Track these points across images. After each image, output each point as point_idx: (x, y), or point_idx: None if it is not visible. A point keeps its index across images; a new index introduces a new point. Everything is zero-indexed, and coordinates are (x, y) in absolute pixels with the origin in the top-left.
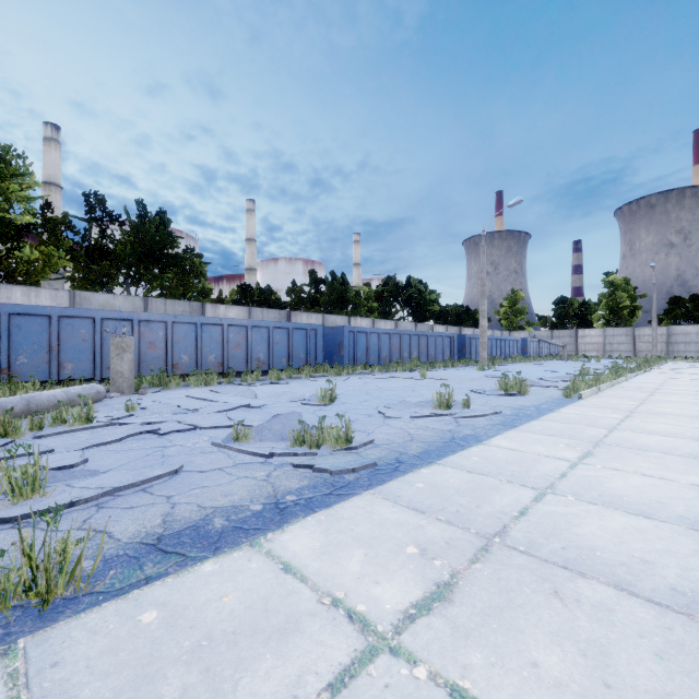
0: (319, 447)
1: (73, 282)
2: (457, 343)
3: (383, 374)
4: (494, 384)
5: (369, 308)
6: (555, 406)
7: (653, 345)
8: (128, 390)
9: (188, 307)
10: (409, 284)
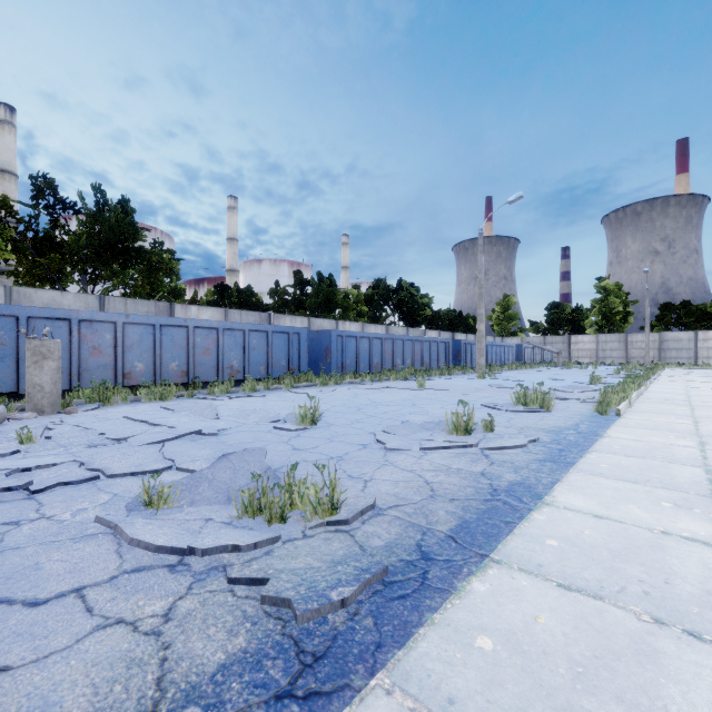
0: (284, 520)
1: (17, 278)
2: (452, 349)
3: (375, 383)
4: (504, 396)
5: (358, 312)
6: (597, 428)
7: (646, 352)
8: (50, 408)
9: (153, 307)
10: (400, 287)
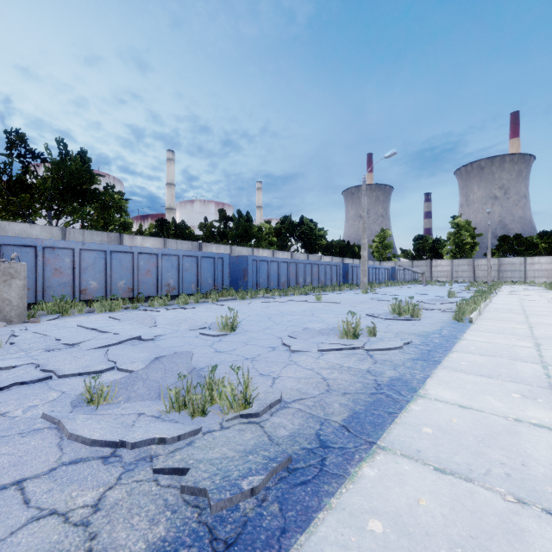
0: (205, 413)
1: None
2: (342, 270)
3: (283, 297)
4: (383, 307)
5: (270, 242)
6: (456, 332)
7: (488, 273)
8: (17, 318)
9: (106, 237)
10: (302, 222)
